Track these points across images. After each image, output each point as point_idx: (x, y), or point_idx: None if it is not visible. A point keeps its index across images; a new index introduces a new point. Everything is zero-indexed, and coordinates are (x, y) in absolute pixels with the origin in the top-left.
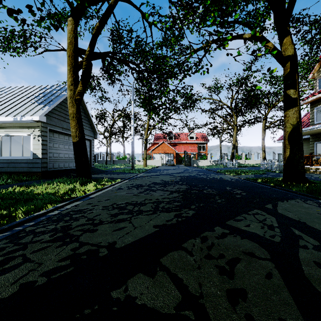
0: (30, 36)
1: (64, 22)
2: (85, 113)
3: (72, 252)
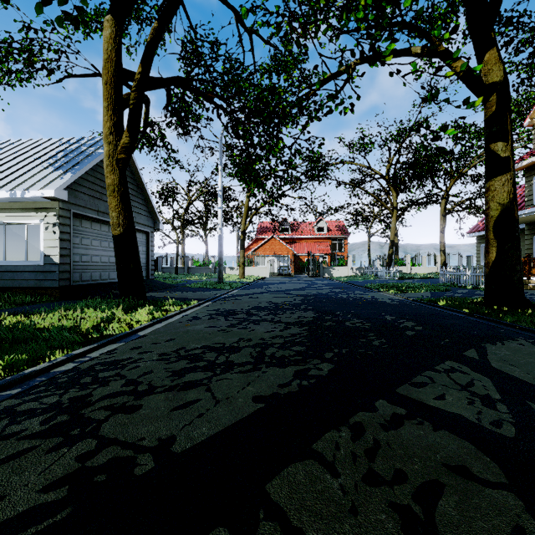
0: (41, 51)
1: (101, 28)
2: (137, 185)
3: (78, 465)
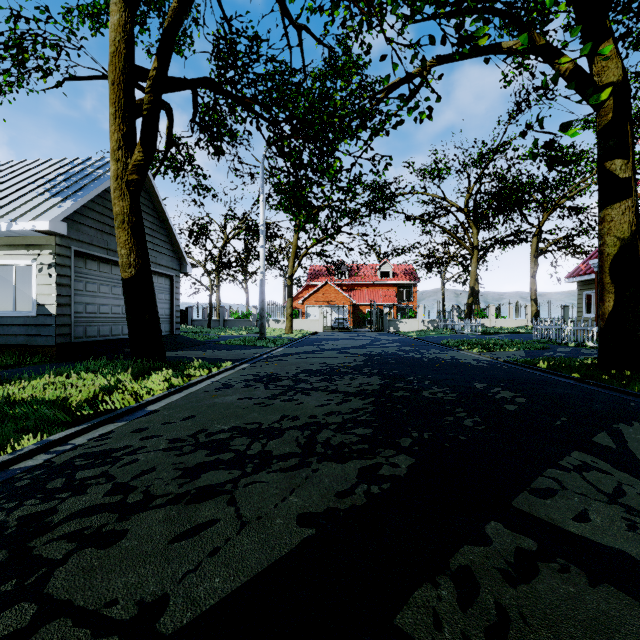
0: (35, 47)
1: None
2: (159, 218)
3: None
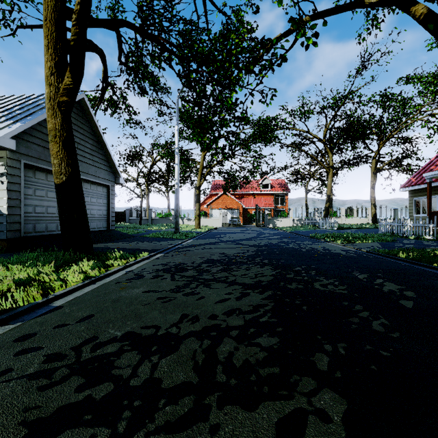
0: None
1: None
2: (97, 141)
3: None
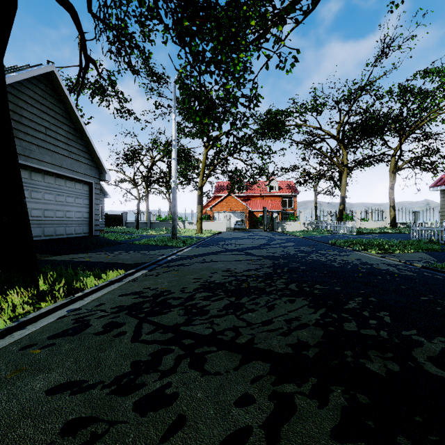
0: None
1: None
2: (75, 128)
3: None
